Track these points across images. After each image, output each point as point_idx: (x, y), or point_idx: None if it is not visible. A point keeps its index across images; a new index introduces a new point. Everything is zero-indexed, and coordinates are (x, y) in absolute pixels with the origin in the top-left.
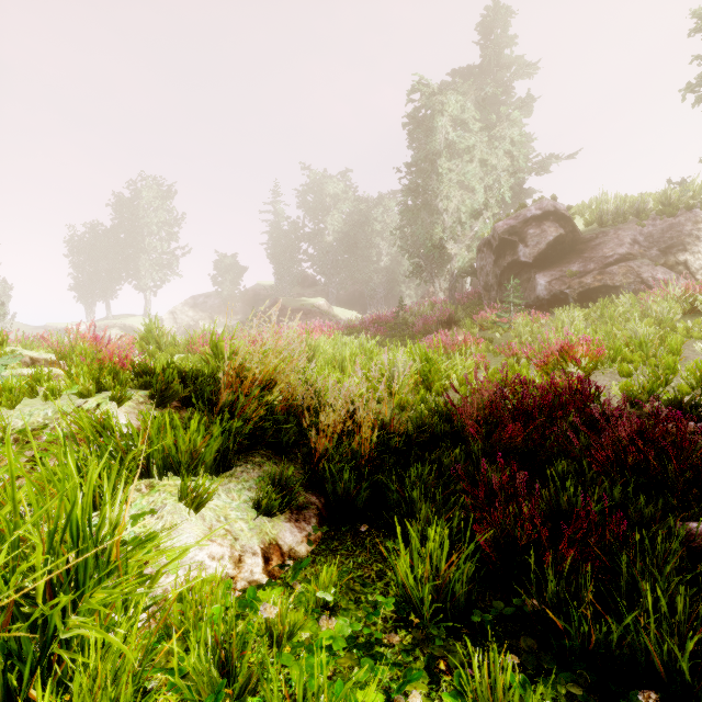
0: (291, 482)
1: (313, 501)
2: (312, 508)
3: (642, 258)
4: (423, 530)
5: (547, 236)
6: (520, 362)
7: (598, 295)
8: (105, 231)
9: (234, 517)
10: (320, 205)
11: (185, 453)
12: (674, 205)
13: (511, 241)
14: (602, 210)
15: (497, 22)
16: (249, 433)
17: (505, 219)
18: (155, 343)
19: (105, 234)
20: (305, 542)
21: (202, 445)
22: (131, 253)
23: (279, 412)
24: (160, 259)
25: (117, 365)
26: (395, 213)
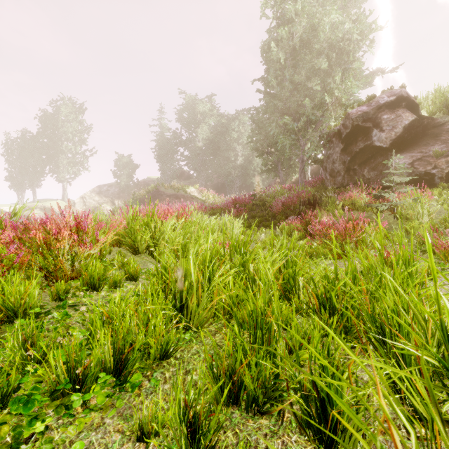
0: None
1: None
2: None
3: None
4: None
5: (403, 120)
6: None
7: None
8: (32, 137)
9: None
10: (193, 120)
11: None
12: None
13: (364, 127)
14: (448, 98)
15: None
16: None
17: (357, 107)
18: None
19: (32, 139)
20: None
21: None
22: (52, 154)
23: None
24: (74, 158)
25: None
26: (247, 125)
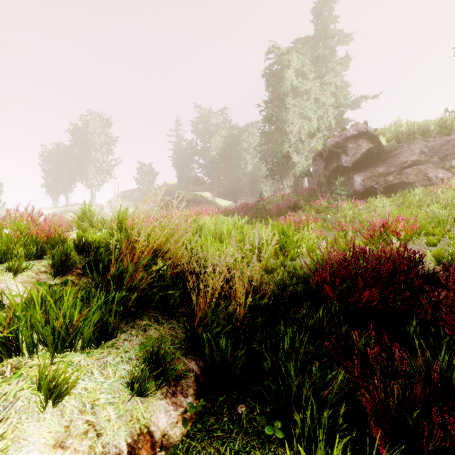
0: (168, 355)
1: (191, 368)
2: (190, 376)
3: (427, 163)
4: (311, 431)
5: (362, 148)
6: (347, 235)
7: (397, 189)
8: (65, 148)
9: (102, 402)
10: (207, 131)
11: (59, 329)
12: (448, 127)
13: (336, 152)
14: (399, 131)
15: (325, 7)
16: (137, 299)
17: (332, 138)
18: (88, 222)
19: (65, 150)
20: (180, 422)
21: (78, 320)
22: (82, 163)
23: (167, 277)
24: (102, 167)
25: (43, 238)
26: (256, 136)
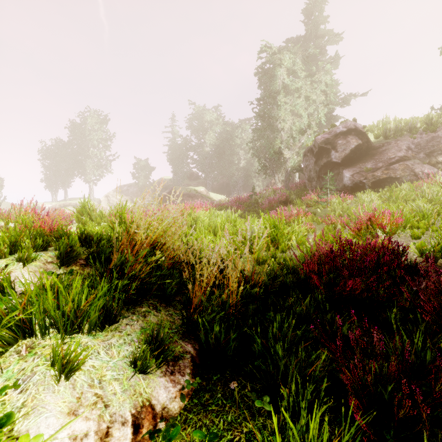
0: (166, 337)
1: (188, 350)
2: (186, 357)
3: (414, 159)
4: (295, 402)
5: (351, 145)
6: (336, 228)
7: (385, 183)
8: (64, 144)
9: (109, 378)
10: (201, 128)
11: (68, 313)
12: (434, 124)
13: (326, 149)
14: (386, 128)
15: (315, 8)
16: (137, 288)
17: (322, 134)
18: (87, 215)
19: (64, 146)
20: (178, 397)
21: (85, 305)
22: (80, 158)
23: (165, 268)
24: (99, 162)
25: (47, 231)
26: (249, 132)
